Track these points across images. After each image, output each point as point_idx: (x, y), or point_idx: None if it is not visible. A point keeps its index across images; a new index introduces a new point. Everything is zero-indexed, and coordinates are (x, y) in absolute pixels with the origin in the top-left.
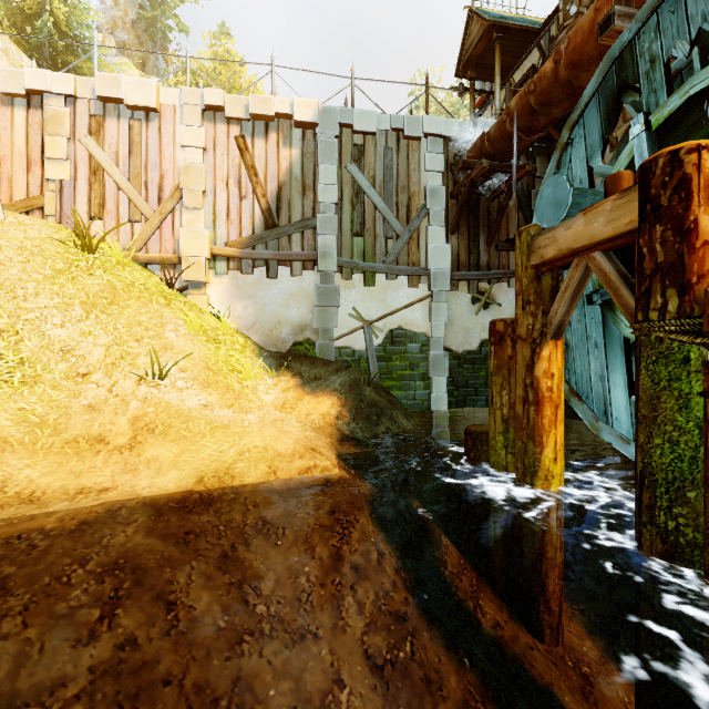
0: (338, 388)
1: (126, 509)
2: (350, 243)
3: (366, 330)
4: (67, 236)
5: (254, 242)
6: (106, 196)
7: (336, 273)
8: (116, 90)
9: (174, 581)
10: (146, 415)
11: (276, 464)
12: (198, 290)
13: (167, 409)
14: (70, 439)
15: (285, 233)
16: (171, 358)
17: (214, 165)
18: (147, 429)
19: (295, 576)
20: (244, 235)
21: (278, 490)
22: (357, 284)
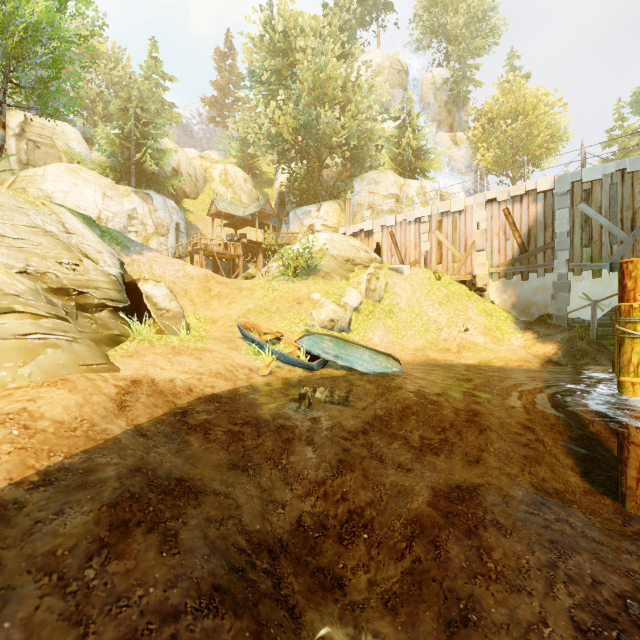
0: (559, 340)
1: (458, 365)
2: (580, 252)
3: (591, 307)
4: (430, 275)
5: (513, 262)
6: (443, 253)
7: (569, 272)
8: (447, 208)
9: (471, 379)
10: (462, 343)
11: (508, 362)
12: (483, 291)
13: (469, 342)
14: (440, 348)
15: (532, 254)
16: (470, 323)
17: (491, 227)
18: (462, 348)
19: (507, 389)
20: (507, 259)
21: (507, 369)
22: (585, 277)
